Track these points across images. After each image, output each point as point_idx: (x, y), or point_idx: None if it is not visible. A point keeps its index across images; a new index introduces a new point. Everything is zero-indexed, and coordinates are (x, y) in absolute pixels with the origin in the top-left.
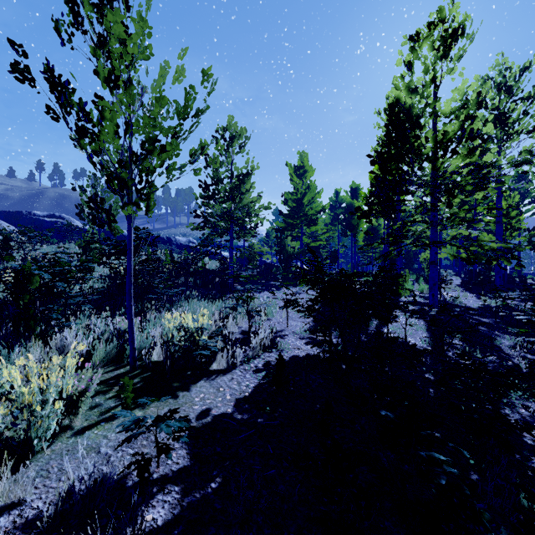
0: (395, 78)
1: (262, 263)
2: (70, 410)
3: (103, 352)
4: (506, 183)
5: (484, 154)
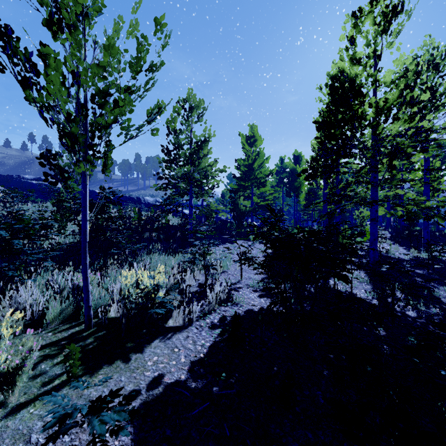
0: (340, 50)
1: (218, 219)
2: (2, 387)
3: (58, 310)
4: (443, 146)
5: (424, 119)
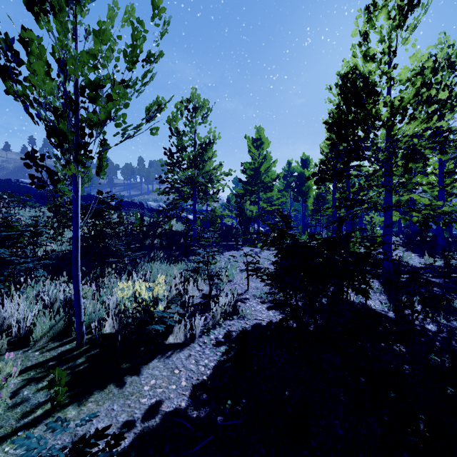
0: (353, 46)
1: (223, 225)
2: None
3: (46, 326)
4: None
5: (442, 118)
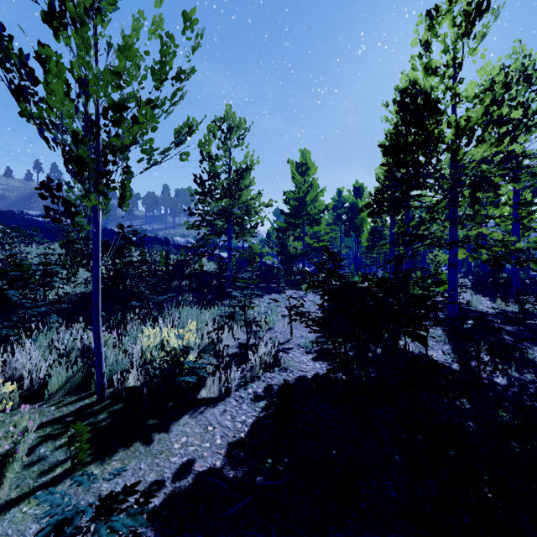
0: (412, 58)
1: (262, 264)
2: None
3: (63, 378)
4: None
5: (515, 141)
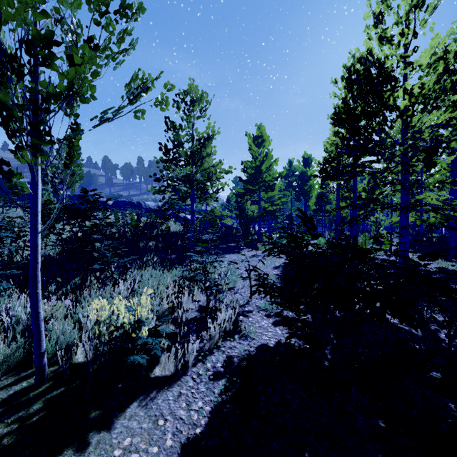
0: (368, 27)
1: (223, 225)
2: None
3: None
4: None
5: None
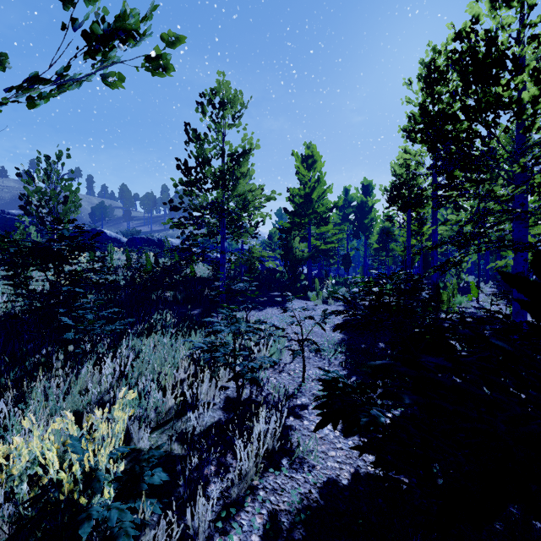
0: None
1: (264, 267)
2: None
3: None
4: None
5: None
